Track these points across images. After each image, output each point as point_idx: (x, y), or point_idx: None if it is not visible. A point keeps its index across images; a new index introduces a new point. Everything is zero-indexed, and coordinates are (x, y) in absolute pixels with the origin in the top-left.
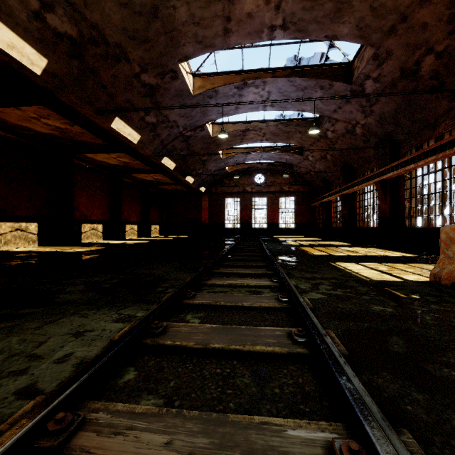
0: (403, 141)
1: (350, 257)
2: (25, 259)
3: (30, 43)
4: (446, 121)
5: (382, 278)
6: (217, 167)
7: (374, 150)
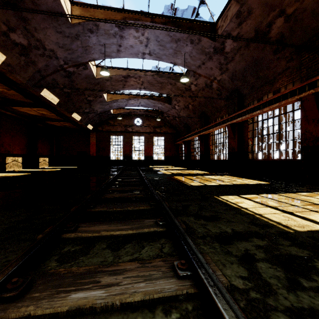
0: (247, 94)
1: (224, 187)
2: None
3: None
4: (282, 78)
5: (300, 225)
6: (103, 109)
7: (224, 101)
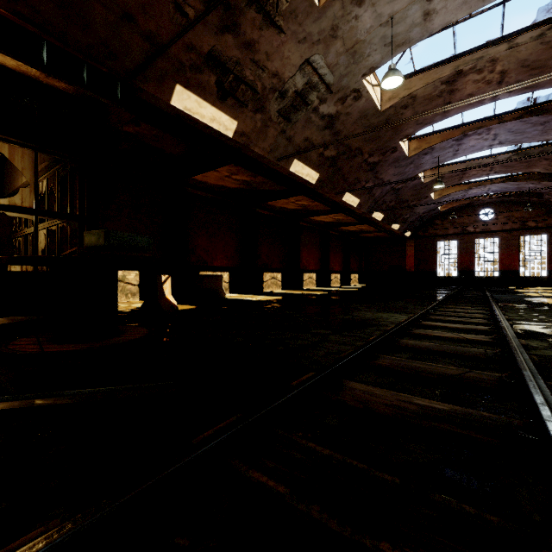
0: None
1: None
2: (298, 296)
3: (314, 169)
4: None
5: None
6: (427, 208)
7: None
